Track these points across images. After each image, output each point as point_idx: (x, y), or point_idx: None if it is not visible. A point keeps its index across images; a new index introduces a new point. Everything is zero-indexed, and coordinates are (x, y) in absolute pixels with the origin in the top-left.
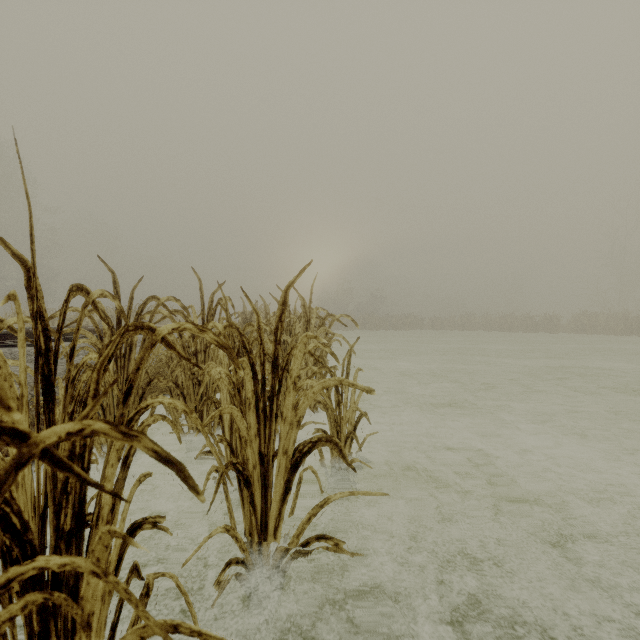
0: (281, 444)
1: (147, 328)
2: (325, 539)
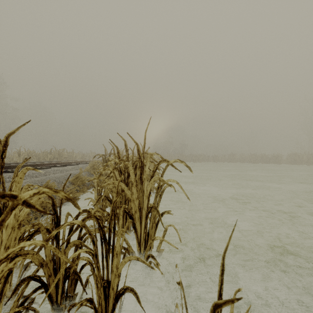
0: None
1: None
2: None
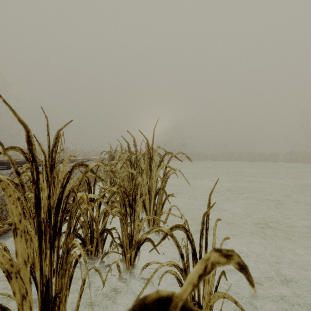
0: None
1: None
2: None
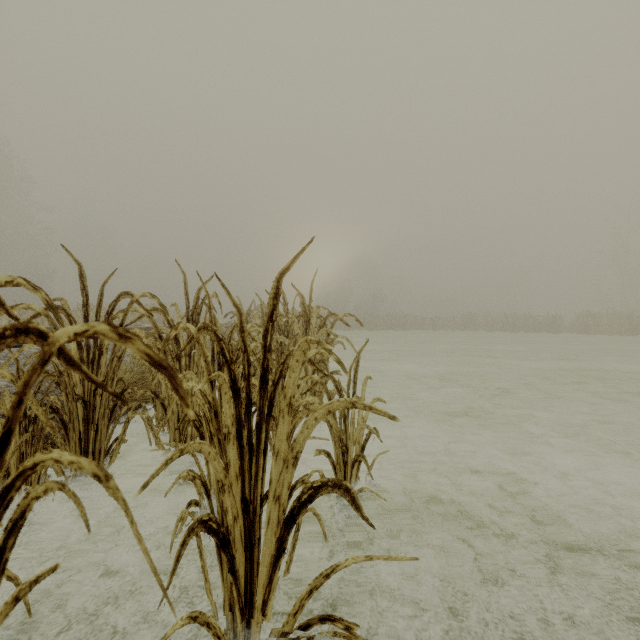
0: (272, 488)
1: (33, 332)
2: (332, 621)
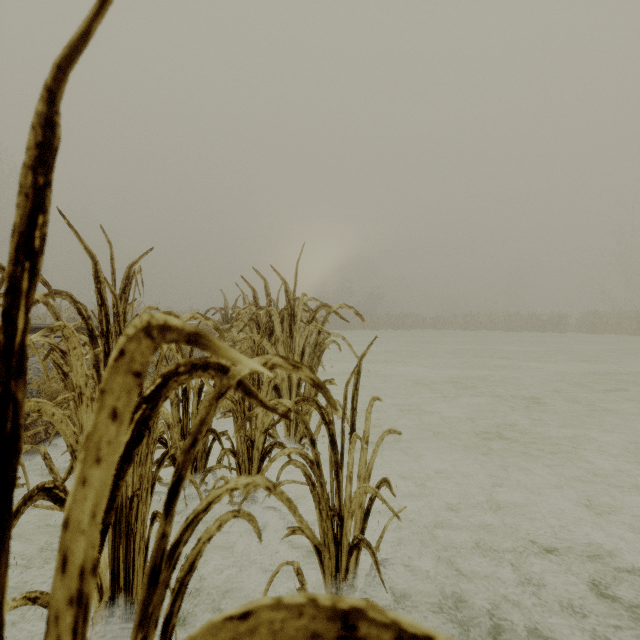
0: None
1: None
2: None
